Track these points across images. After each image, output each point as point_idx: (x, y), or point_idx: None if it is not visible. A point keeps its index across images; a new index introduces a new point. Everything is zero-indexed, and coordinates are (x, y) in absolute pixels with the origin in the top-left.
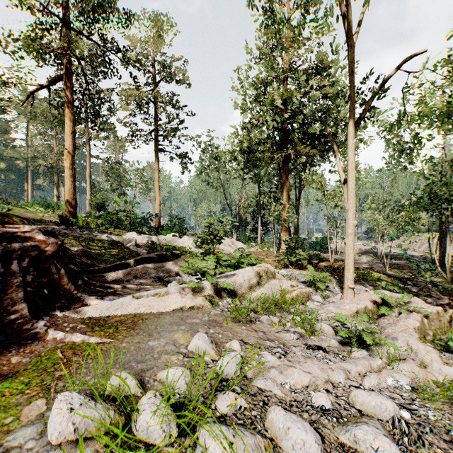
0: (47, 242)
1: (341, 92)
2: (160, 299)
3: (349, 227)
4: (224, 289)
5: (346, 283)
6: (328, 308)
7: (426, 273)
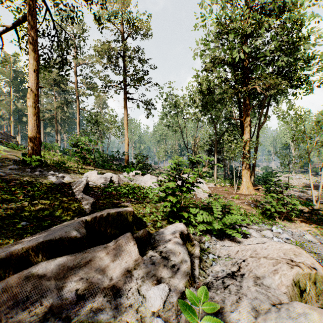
0: None
1: None
2: None
3: None
4: None
5: None
6: None
7: None
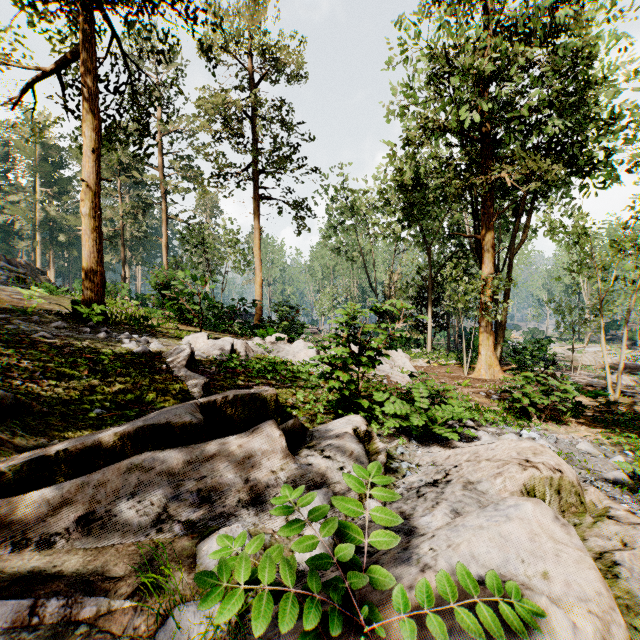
0: None
1: None
2: None
3: None
4: None
5: None
6: None
7: None
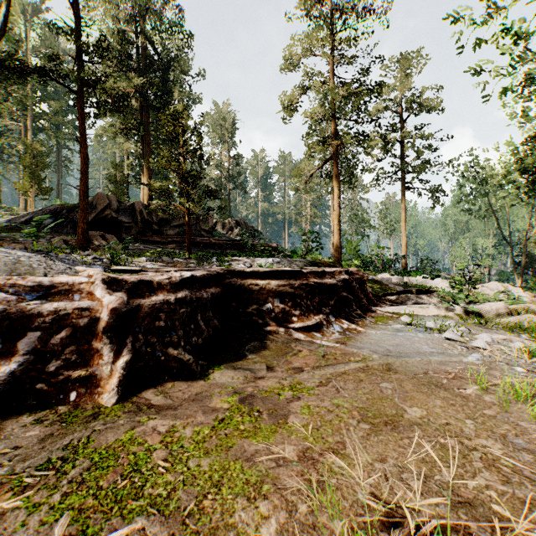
0: (363, 276)
1: None
2: (423, 309)
3: None
4: (471, 313)
5: None
6: None
7: None
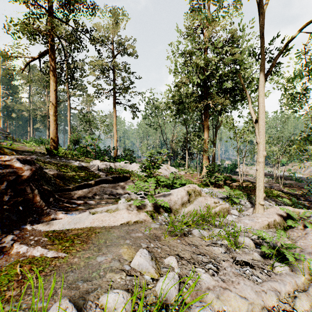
0: (23, 169)
1: (253, 51)
2: (111, 215)
3: (260, 157)
4: (162, 206)
5: (257, 200)
6: (244, 221)
7: (311, 190)
